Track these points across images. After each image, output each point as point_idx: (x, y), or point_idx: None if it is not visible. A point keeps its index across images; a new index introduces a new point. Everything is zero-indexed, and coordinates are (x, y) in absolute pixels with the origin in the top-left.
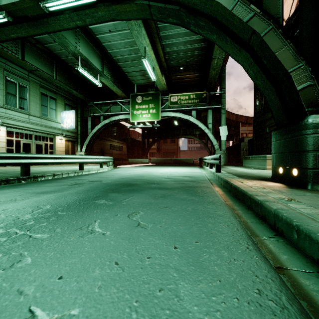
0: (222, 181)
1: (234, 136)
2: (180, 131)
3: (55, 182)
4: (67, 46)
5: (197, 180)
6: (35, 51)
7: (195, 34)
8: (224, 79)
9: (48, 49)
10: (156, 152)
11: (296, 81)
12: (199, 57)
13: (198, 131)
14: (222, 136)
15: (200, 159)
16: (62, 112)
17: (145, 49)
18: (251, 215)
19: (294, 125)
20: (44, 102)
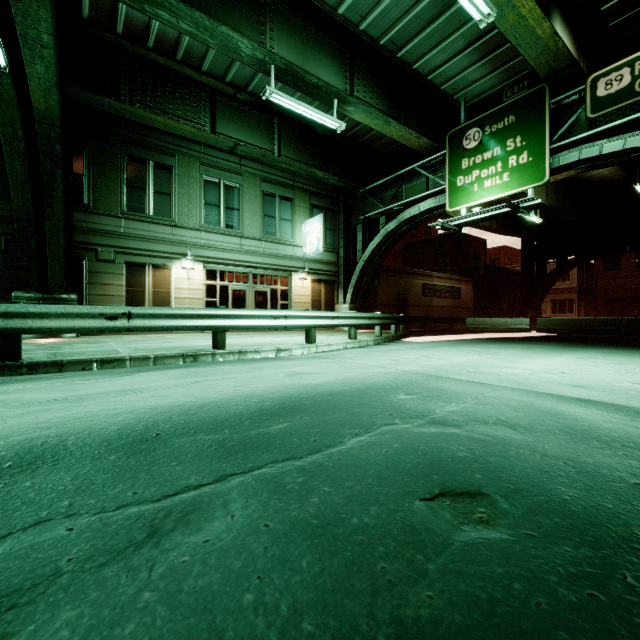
0: None
1: None
2: None
3: None
4: (235, 48)
5: None
6: (236, 109)
7: None
8: None
9: (257, 97)
10: (574, 298)
11: None
12: None
13: None
14: None
15: None
16: (303, 223)
17: None
18: None
19: None
20: (269, 209)
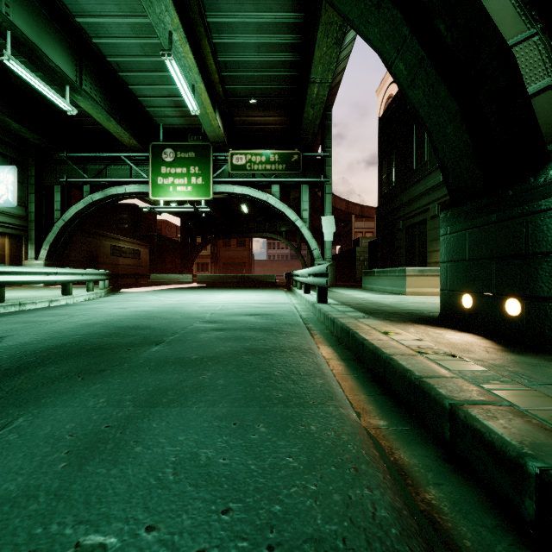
0: (333, 327)
1: (344, 237)
2: (253, 226)
3: None
4: None
5: (278, 326)
6: None
7: (278, 30)
8: (329, 130)
9: None
10: (209, 262)
11: (521, 74)
12: (286, 83)
13: (284, 226)
14: (326, 234)
15: (287, 275)
16: None
17: (170, 37)
18: (495, 524)
19: (511, 190)
20: None
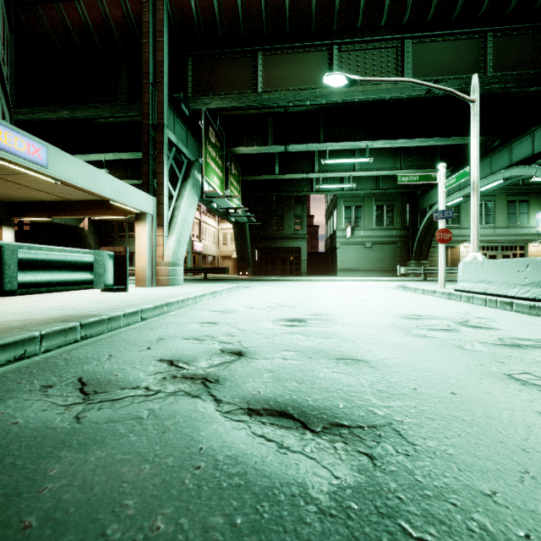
0: None
1: None
2: None
3: None
4: None
5: None
6: None
7: None
8: None
9: None
10: None
11: None
12: None
13: None
14: None
15: None
16: (536, 213)
17: None
18: None
19: None
20: (511, 209)
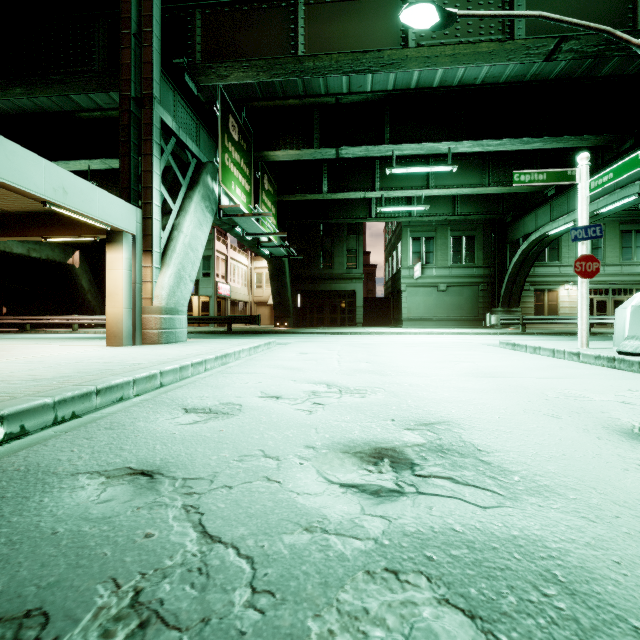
0: None
1: None
2: None
3: (605, 336)
4: None
5: None
6: None
7: None
8: None
9: None
10: None
11: None
12: None
13: None
14: None
15: None
16: None
17: None
18: None
19: None
20: (626, 242)
